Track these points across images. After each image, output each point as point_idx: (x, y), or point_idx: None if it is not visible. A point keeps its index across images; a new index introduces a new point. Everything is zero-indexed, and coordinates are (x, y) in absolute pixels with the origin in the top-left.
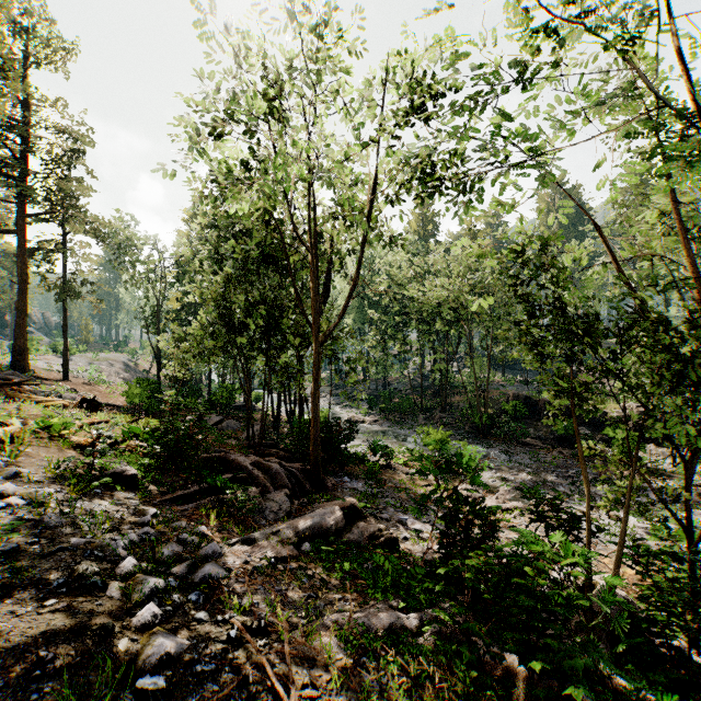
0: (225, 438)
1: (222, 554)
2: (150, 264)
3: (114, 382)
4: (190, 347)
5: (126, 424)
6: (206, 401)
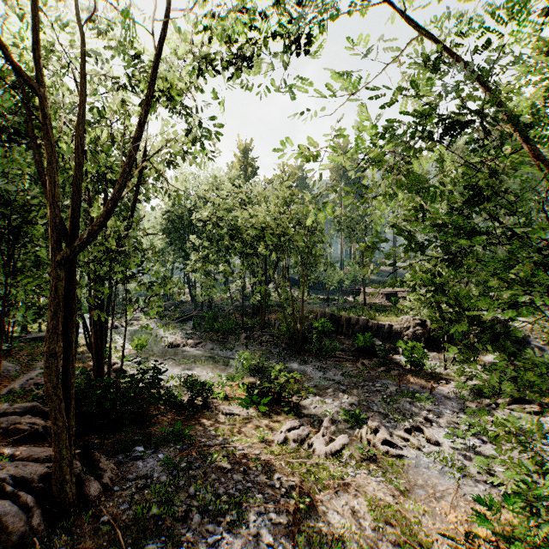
0: None
1: None
2: None
3: None
4: None
5: None
6: None
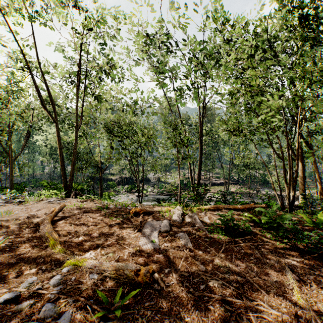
0: None
1: None
2: None
3: None
4: None
5: None
6: None
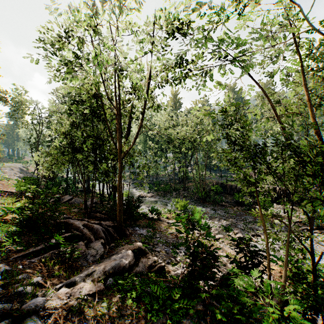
0: (72, 208)
1: (49, 299)
2: (33, 116)
3: (13, 179)
4: (51, 160)
5: (11, 203)
6: (63, 188)
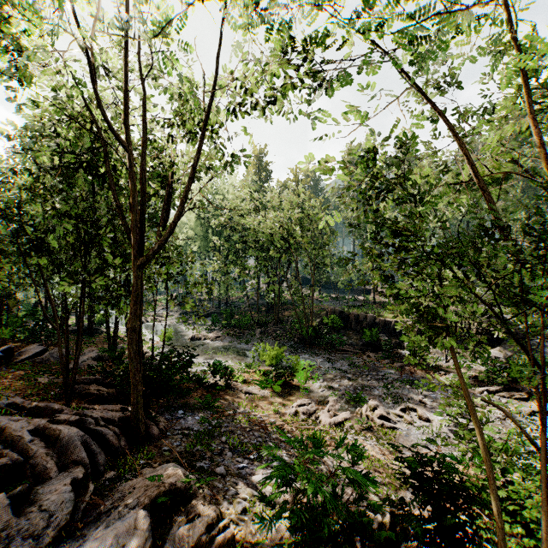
0: (36, 376)
1: None
2: None
3: None
4: None
5: None
6: (28, 329)
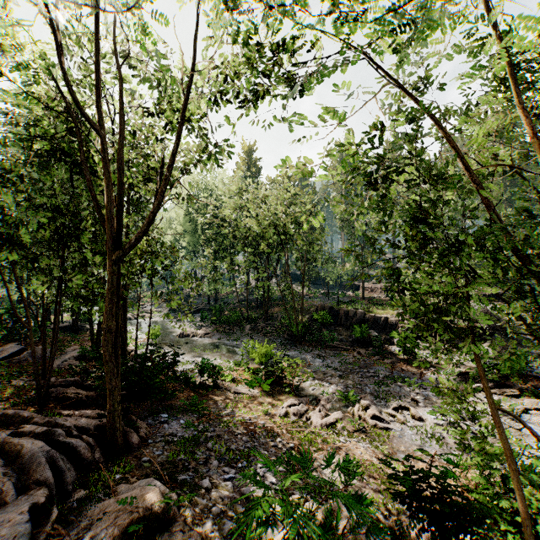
0: (11, 378)
1: None
2: None
3: None
4: None
5: None
6: (7, 327)
